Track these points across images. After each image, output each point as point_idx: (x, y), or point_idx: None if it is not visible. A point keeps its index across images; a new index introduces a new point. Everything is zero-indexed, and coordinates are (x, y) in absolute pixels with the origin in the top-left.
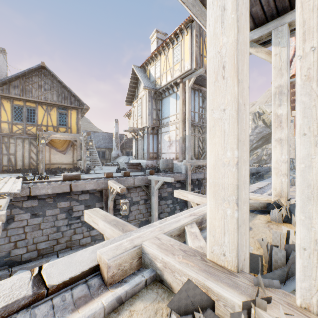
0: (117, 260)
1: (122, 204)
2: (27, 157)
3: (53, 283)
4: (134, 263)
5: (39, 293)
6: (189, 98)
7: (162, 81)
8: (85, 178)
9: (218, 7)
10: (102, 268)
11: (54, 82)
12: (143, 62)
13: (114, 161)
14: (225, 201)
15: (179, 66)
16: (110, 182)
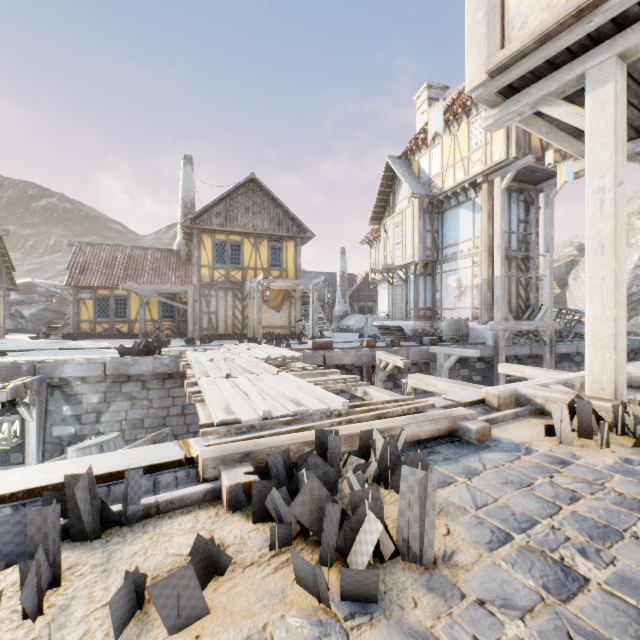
0: (503, 394)
1: (406, 385)
2: (230, 316)
3: (463, 401)
4: (512, 402)
5: (461, 404)
6: (500, 210)
7: (445, 182)
8: (339, 347)
9: (596, 199)
10: (490, 400)
11: (265, 201)
12: (407, 150)
13: (339, 323)
14: (604, 348)
15: (481, 155)
16: (379, 353)
